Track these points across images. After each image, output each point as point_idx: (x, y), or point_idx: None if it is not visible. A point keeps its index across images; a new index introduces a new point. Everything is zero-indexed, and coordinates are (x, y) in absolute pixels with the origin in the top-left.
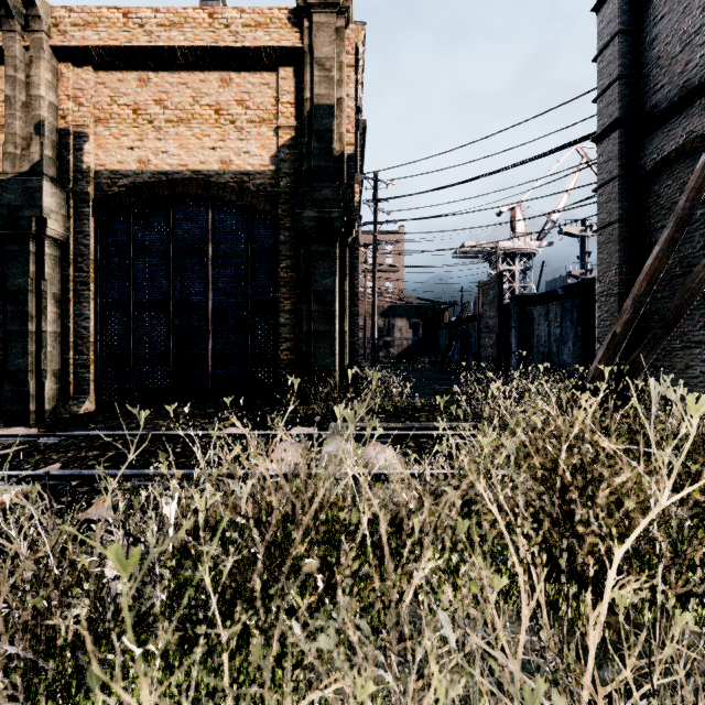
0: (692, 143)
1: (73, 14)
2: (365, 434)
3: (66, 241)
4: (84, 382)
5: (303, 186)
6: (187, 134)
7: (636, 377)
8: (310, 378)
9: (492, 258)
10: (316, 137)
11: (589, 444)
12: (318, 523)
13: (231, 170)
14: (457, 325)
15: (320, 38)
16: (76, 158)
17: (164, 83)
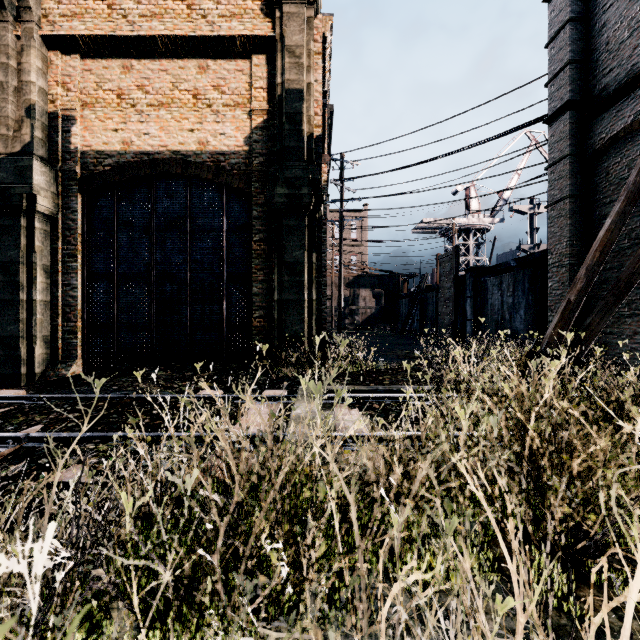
0: (639, 123)
1: (61, 6)
2: (332, 396)
3: (55, 217)
4: (71, 347)
5: (275, 165)
6: (167, 117)
7: (589, 342)
8: (281, 343)
9: (449, 233)
10: (287, 119)
11: (552, 408)
12: (284, 497)
13: (208, 150)
14: (417, 295)
15: (290, 27)
16: (64, 139)
17: (146, 69)
